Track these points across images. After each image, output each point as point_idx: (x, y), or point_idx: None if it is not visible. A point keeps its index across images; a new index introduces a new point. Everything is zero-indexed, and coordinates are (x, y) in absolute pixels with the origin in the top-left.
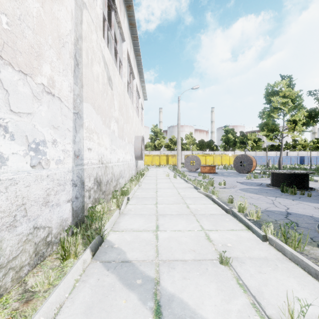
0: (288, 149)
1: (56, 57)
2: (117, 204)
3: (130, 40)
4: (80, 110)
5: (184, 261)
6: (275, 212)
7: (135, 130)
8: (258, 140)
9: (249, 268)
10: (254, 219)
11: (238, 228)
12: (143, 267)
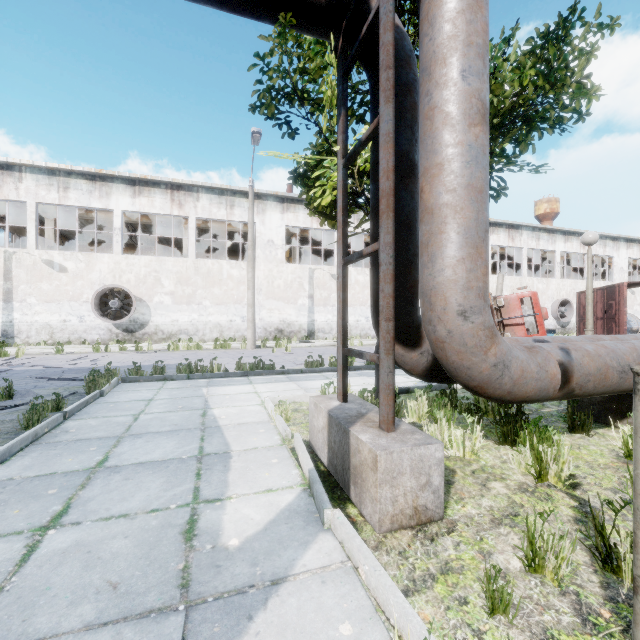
0: None
1: None
2: None
3: None
4: None
5: None
6: None
7: None
8: None
9: None
10: None
11: None
12: None
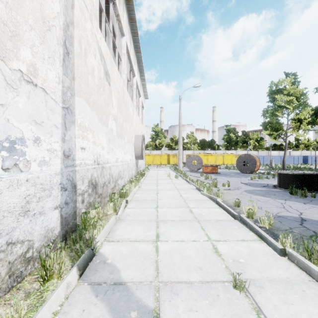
0: (291, 148)
1: (39, 41)
2: (115, 208)
3: (130, 36)
4: (72, 105)
5: (190, 284)
6: (288, 218)
7: (136, 129)
8: (261, 140)
9: (271, 296)
10: (266, 227)
11: (249, 238)
12: (139, 292)
